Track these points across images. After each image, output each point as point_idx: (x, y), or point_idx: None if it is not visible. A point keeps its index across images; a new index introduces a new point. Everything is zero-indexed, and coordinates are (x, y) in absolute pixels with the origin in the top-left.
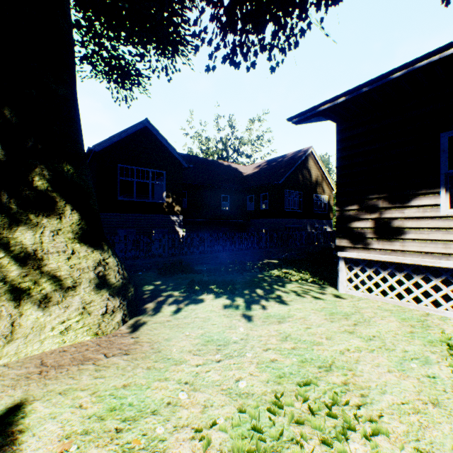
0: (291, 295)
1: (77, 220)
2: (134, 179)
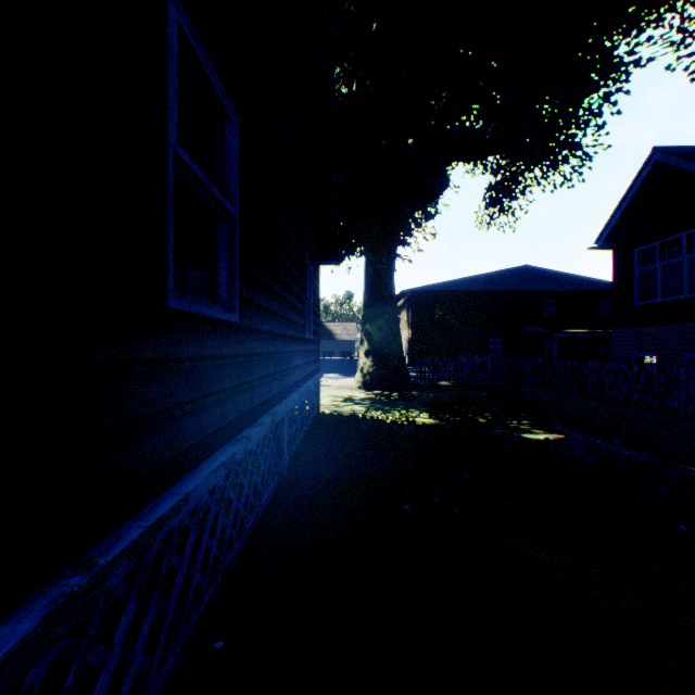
0: (339, 403)
1: (366, 346)
2: (655, 264)
